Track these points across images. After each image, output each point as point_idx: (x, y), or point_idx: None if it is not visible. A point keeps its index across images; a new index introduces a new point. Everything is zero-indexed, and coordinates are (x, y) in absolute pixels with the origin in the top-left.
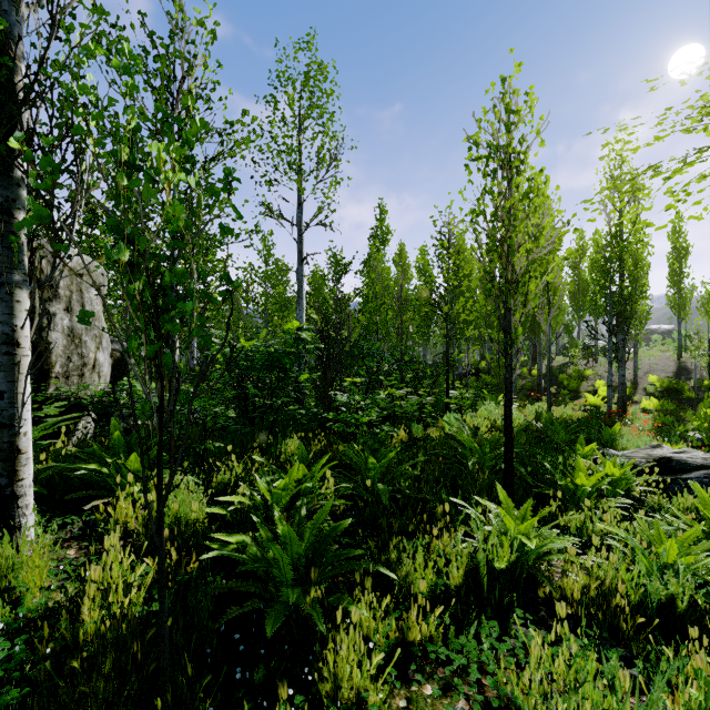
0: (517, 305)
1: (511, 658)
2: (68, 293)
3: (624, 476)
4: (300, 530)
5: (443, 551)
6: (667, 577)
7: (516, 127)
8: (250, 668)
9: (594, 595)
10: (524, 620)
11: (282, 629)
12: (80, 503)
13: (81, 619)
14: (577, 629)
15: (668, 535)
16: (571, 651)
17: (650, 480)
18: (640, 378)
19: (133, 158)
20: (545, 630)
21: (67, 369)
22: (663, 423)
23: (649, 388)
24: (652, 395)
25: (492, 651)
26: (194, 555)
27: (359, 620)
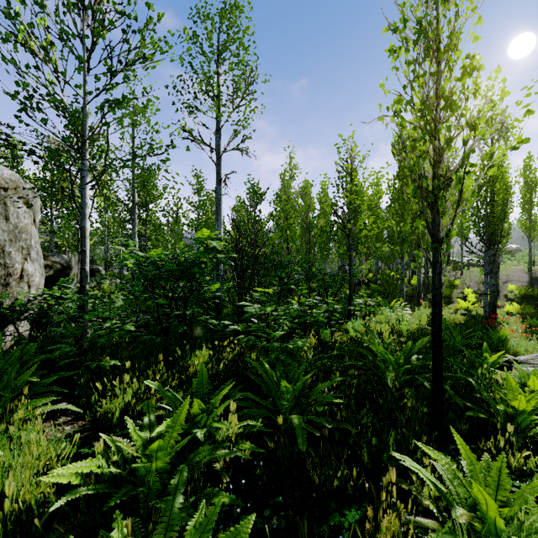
0: (445, 207)
1: None
2: None
3: None
4: None
5: None
6: None
7: (449, 2)
8: None
9: None
10: None
11: None
12: None
13: None
14: None
15: None
16: None
17: None
18: (500, 287)
19: None
20: None
21: None
22: (530, 325)
23: (509, 295)
24: (513, 301)
25: None
26: None
27: None
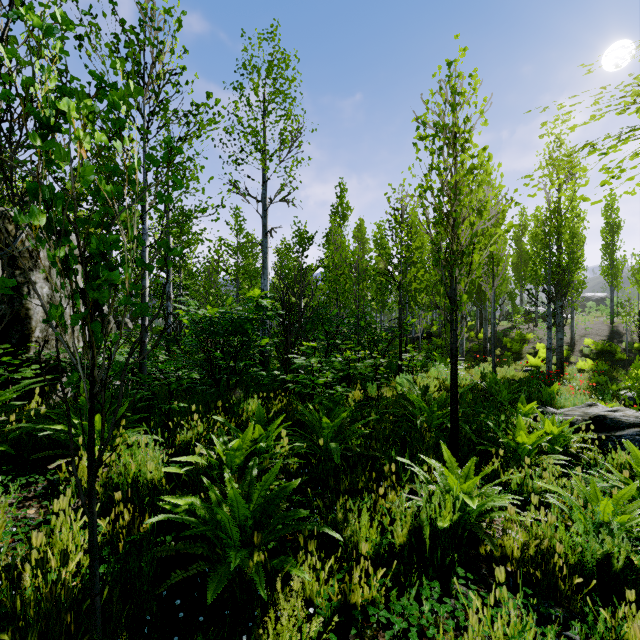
0: (462, 274)
1: (451, 621)
2: (47, 263)
3: (561, 434)
4: (250, 491)
5: (389, 509)
6: (603, 536)
7: (461, 107)
8: (189, 635)
9: (533, 553)
10: (465, 579)
11: (225, 593)
12: (48, 461)
13: (22, 586)
14: (516, 588)
15: (603, 490)
16: (511, 612)
17: (586, 437)
18: (577, 341)
19: (47, 117)
20: (485, 589)
21: (46, 334)
22: (598, 382)
23: (585, 350)
24: (588, 357)
25: (432, 612)
26: (147, 515)
27: (303, 582)
